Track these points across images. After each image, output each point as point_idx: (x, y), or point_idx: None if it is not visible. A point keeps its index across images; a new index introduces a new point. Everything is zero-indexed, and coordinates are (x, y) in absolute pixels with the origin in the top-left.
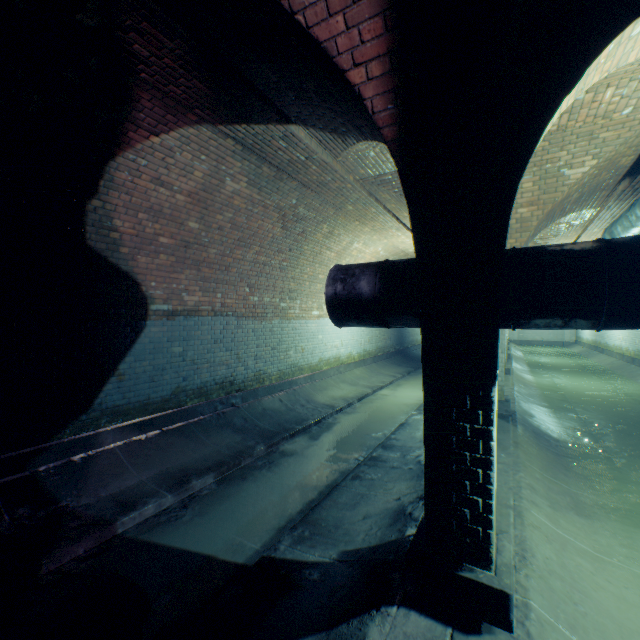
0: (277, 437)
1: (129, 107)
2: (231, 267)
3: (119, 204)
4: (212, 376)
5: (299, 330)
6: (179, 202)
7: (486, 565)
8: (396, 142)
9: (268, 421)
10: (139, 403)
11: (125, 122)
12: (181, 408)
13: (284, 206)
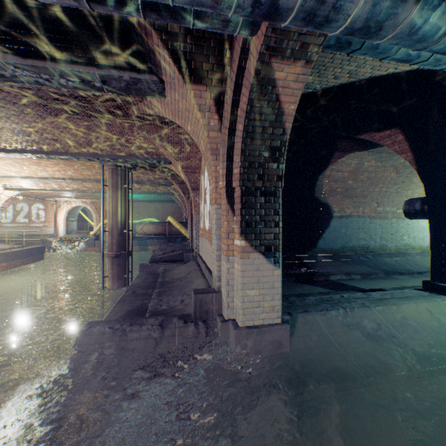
0: (390, 272)
1: (332, 155)
2: (366, 196)
3: (325, 181)
4: (357, 243)
5: (410, 225)
6: (344, 175)
7: None
8: (417, 169)
9: (386, 267)
10: (329, 249)
11: (330, 159)
12: (344, 254)
13: (395, 164)
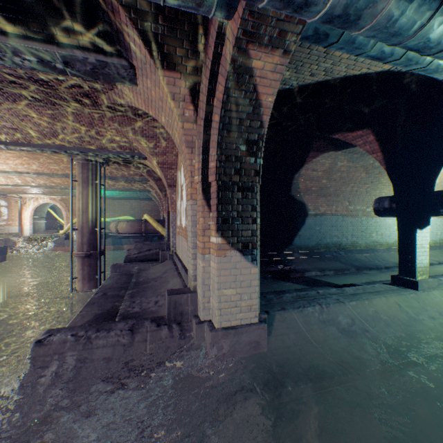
0: (361, 268)
1: (307, 155)
2: (339, 194)
3: (300, 180)
4: (330, 240)
5: (378, 223)
6: (319, 175)
7: (414, 277)
8: (386, 169)
9: (357, 263)
10: (304, 246)
11: (305, 158)
12: (318, 251)
13: (365, 165)
